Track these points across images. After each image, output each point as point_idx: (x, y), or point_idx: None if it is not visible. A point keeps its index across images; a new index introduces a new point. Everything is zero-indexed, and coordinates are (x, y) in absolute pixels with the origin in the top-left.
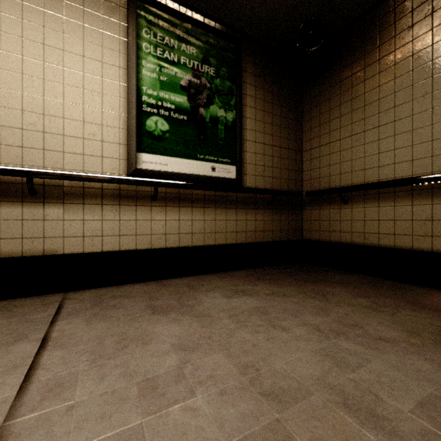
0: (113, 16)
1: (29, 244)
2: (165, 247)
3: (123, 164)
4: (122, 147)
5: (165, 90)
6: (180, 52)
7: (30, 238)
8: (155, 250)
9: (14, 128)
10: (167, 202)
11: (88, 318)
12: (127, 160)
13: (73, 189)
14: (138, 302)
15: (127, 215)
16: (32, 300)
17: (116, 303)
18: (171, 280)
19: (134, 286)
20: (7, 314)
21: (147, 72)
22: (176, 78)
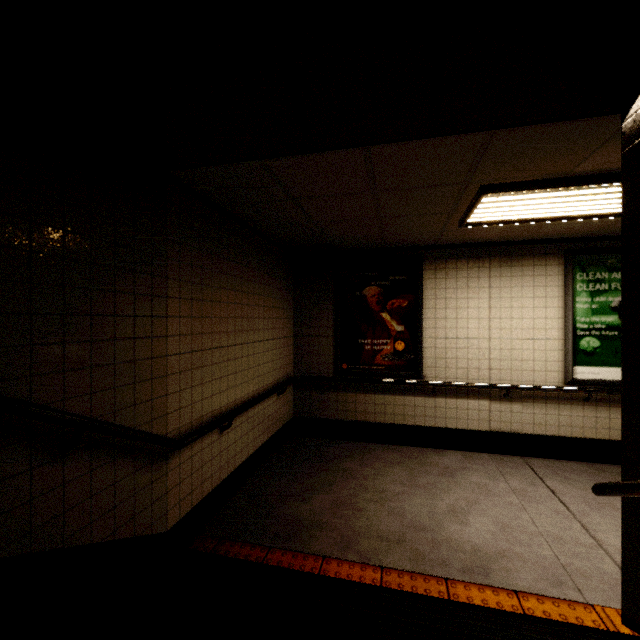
0: (553, 273)
1: (503, 425)
2: (596, 438)
3: (560, 375)
4: (559, 363)
5: (596, 315)
6: (611, 280)
7: (504, 421)
8: (586, 439)
9: (496, 360)
10: (598, 403)
11: (560, 483)
12: (564, 373)
13: (527, 393)
14: (586, 480)
15: (563, 411)
16: (505, 458)
17: (568, 476)
18: (600, 465)
19: (570, 464)
20: (505, 465)
21: (580, 305)
22: (607, 302)
